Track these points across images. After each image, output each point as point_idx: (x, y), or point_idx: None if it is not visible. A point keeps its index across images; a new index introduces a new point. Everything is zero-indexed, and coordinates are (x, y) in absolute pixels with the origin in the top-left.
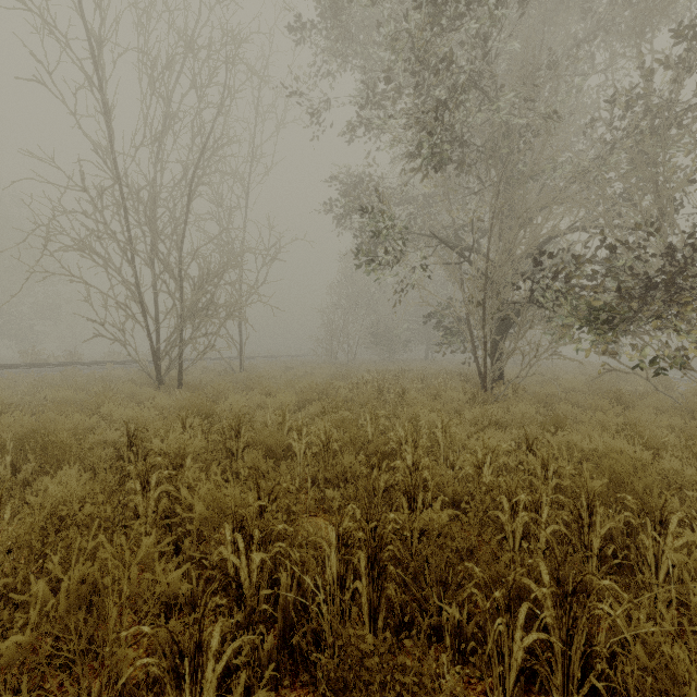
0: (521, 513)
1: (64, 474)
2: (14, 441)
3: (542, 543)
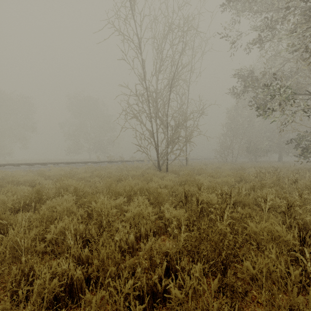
0: None
1: (166, 206)
2: (137, 190)
3: None
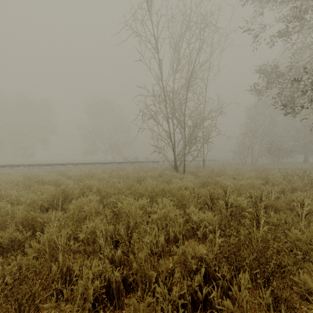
0: None
1: (191, 208)
2: (158, 191)
3: None
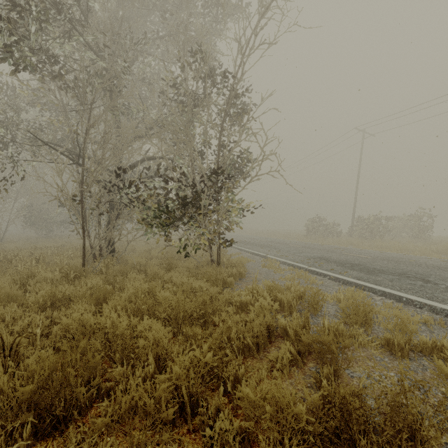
0: None
1: None
2: None
3: None
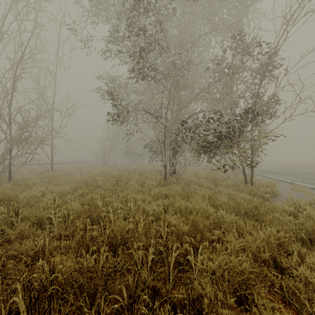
0: (138, 251)
1: None
2: None
3: (149, 264)
